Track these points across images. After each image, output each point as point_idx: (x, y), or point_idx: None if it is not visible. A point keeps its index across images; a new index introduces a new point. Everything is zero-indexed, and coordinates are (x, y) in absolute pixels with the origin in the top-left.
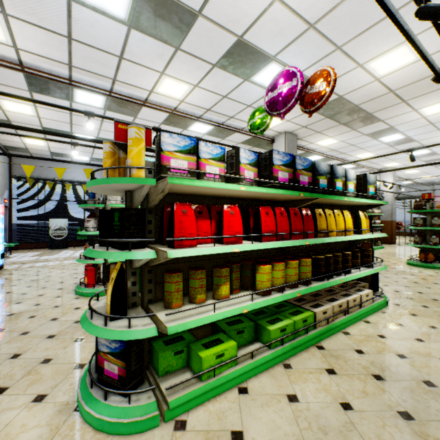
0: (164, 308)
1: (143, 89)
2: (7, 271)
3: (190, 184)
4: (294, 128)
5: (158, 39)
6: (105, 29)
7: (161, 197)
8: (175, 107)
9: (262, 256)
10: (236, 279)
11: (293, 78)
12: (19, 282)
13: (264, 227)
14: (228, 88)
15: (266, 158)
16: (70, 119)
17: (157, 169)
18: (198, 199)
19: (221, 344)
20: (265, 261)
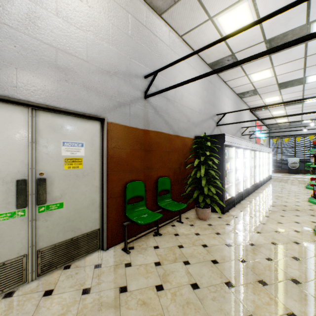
0: None
1: None
2: (273, 178)
3: None
4: None
5: None
6: None
7: None
8: None
9: None
10: None
11: None
12: (280, 182)
13: None
14: None
15: None
16: (301, 109)
17: None
18: None
19: None
20: None
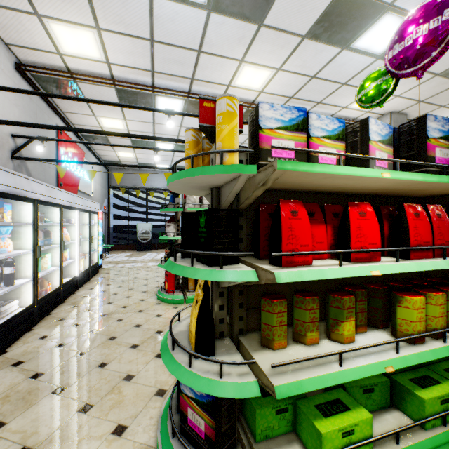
0: (261, 346)
1: (220, 84)
2: (105, 270)
3: (307, 170)
4: (405, 105)
5: (239, 18)
6: (184, 20)
7: (259, 193)
8: (253, 100)
9: (391, 277)
10: (360, 311)
11: (445, 8)
12: (112, 281)
13: (413, 237)
14: (319, 64)
15: (410, 130)
16: (153, 128)
17: (252, 156)
18: (301, 197)
19: (346, 411)
20: (404, 287)
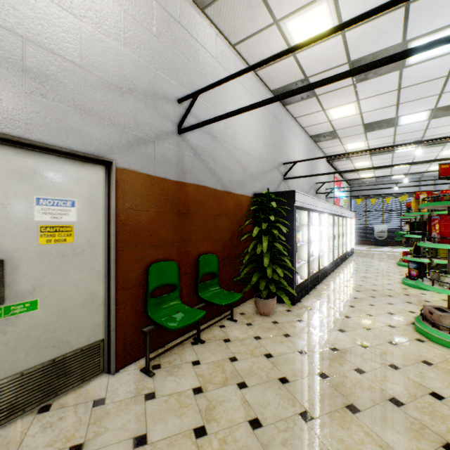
0: (436, 259)
1: (446, 133)
2: (356, 252)
3: (444, 213)
4: None
5: None
6: (414, 126)
7: None
8: None
9: None
10: None
11: None
12: (365, 257)
13: None
14: None
15: None
16: (391, 160)
17: None
18: None
19: None
20: None
